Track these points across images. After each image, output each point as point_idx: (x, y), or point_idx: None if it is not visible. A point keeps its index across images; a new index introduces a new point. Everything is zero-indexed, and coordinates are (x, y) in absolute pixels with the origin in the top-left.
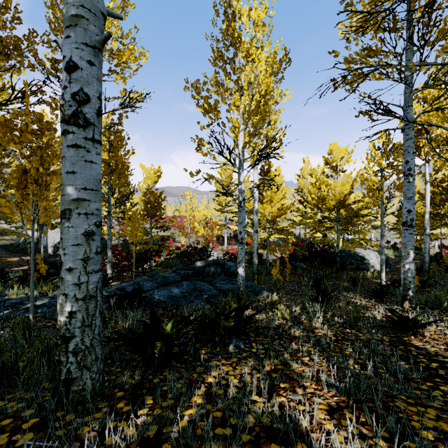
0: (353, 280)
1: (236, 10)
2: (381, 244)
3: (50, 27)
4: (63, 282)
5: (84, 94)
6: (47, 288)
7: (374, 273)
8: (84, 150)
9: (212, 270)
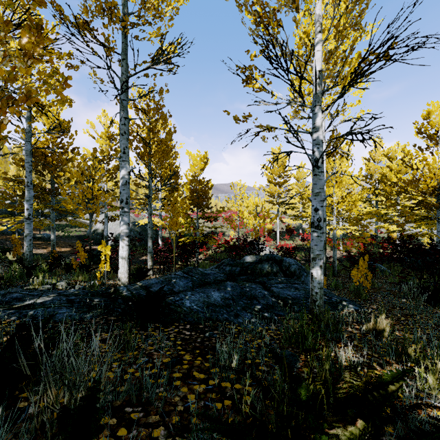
0: None
1: None
2: None
3: None
4: None
5: None
6: (82, 278)
7: None
8: None
9: (266, 268)
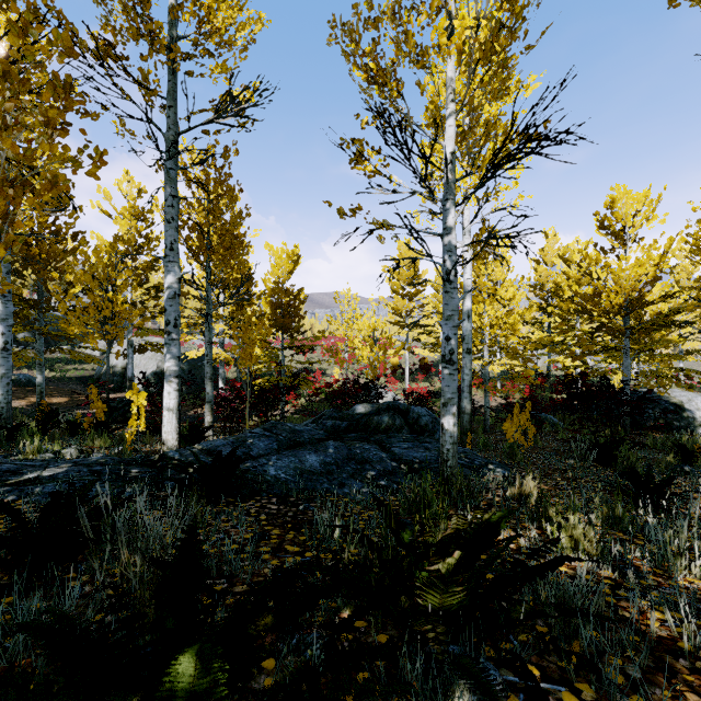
0: (682, 451)
1: None
2: None
3: None
4: None
5: None
6: (101, 444)
7: None
8: None
9: (385, 421)
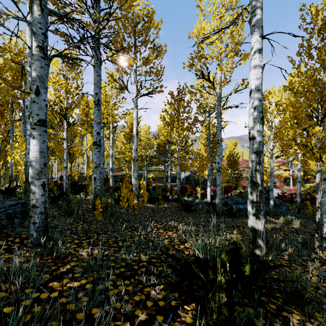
0: None
1: (268, 92)
2: None
3: (197, 112)
4: (217, 196)
5: (220, 167)
6: (192, 198)
7: None
8: (220, 176)
9: None
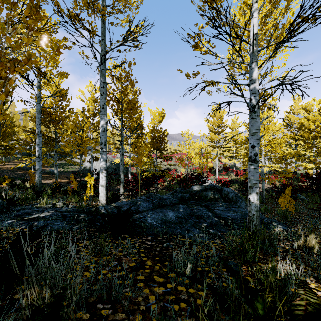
0: None
1: None
2: None
3: None
4: None
5: None
6: (74, 200)
7: None
8: None
9: (209, 194)
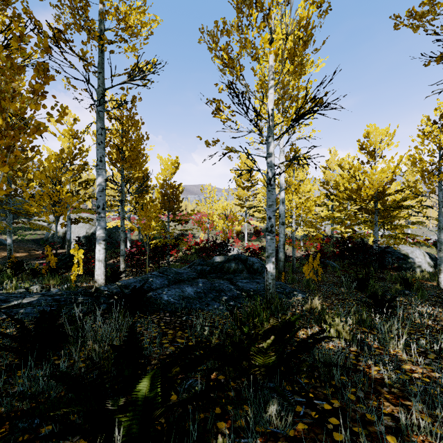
0: (405, 282)
1: None
2: (438, 239)
3: None
4: None
5: None
6: (54, 282)
7: (422, 274)
8: None
9: (233, 266)
